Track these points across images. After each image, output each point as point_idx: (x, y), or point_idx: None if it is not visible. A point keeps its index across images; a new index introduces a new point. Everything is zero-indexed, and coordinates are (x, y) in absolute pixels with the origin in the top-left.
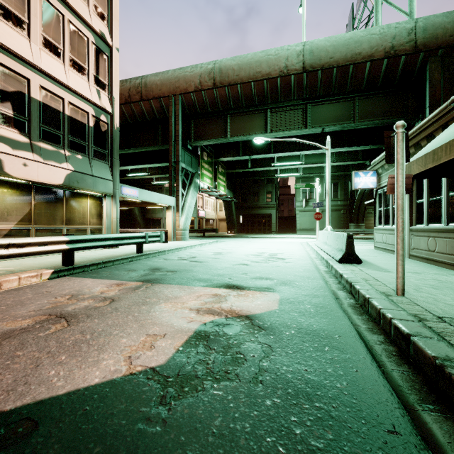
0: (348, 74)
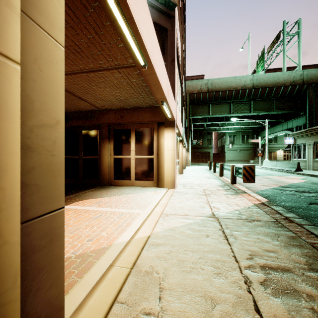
0: (273, 90)
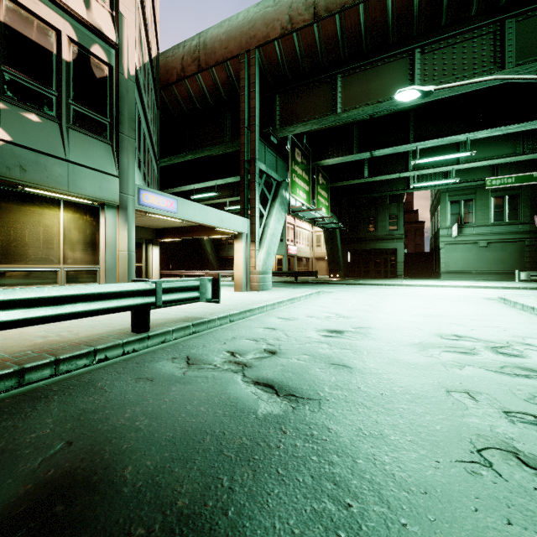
0: None
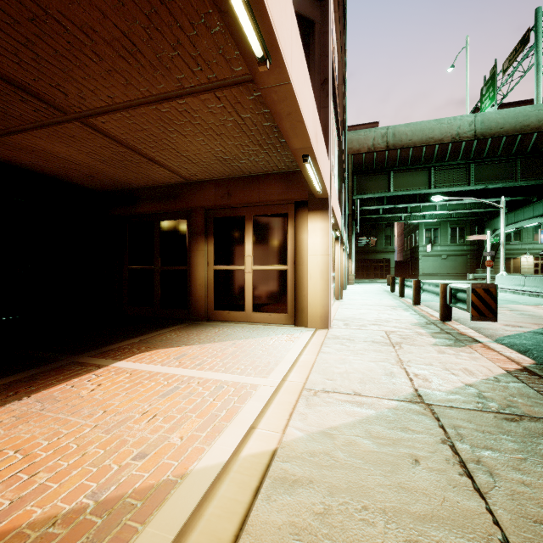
0: (515, 141)
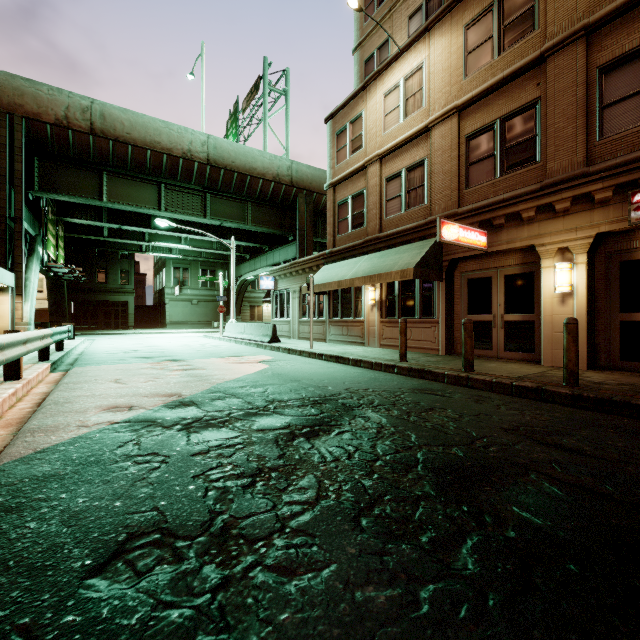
0: (246, 182)
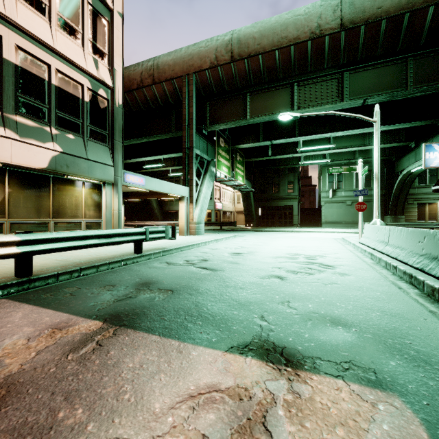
0: (402, 26)
